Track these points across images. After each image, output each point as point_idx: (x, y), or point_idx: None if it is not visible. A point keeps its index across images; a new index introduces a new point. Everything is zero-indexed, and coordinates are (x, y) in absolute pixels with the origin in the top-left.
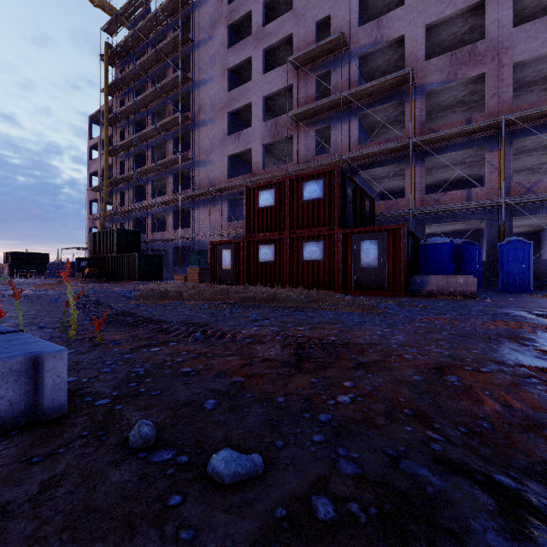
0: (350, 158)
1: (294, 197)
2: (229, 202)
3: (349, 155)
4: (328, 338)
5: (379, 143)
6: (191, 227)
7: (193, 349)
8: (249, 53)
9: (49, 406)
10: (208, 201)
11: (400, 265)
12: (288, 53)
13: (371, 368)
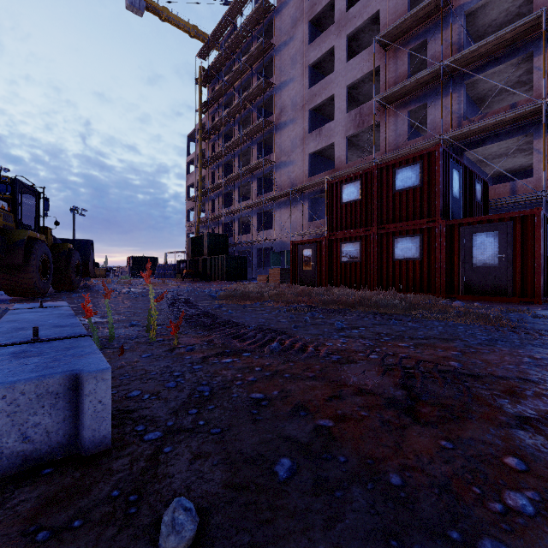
0: (453, 137)
1: (383, 187)
2: (310, 202)
3: (451, 134)
4: (446, 364)
5: (495, 113)
6: (273, 229)
7: (268, 364)
8: (330, 44)
9: (88, 438)
10: (289, 201)
11: (533, 263)
12: (374, 33)
13: (545, 431)
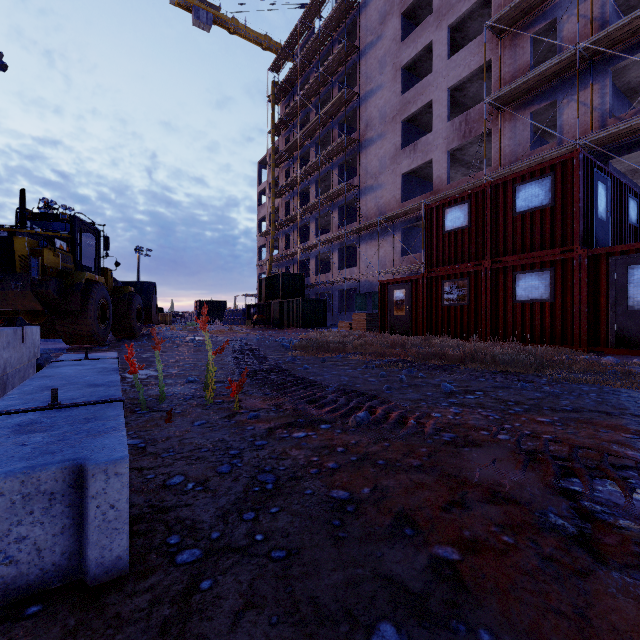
0: (595, 141)
1: (499, 209)
2: (402, 232)
3: (592, 137)
4: (621, 454)
5: None
6: (357, 266)
7: (354, 442)
8: (428, 38)
9: (95, 560)
10: (376, 233)
11: None
12: (484, 19)
13: None
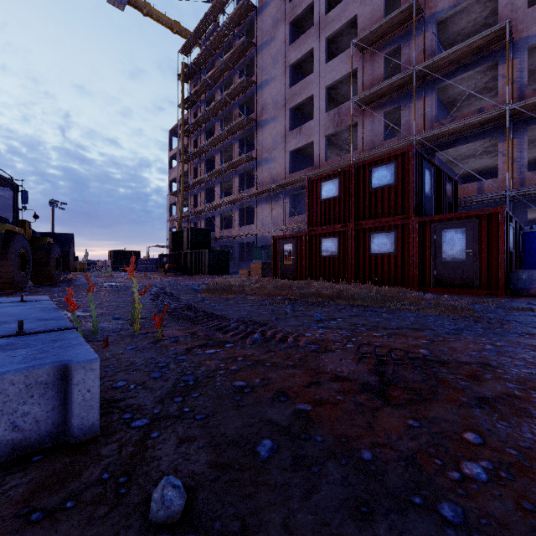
0: (426, 138)
1: (360, 185)
2: (291, 198)
3: (424, 135)
4: (416, 351)
5: (463, 116)
6: (255, 224)
7: (250, 354)
8: (310, 45)
9: (77, 426)
10: (270, 197)
11: (497, 258)
12: (352, 37)
13: (500, 409)
